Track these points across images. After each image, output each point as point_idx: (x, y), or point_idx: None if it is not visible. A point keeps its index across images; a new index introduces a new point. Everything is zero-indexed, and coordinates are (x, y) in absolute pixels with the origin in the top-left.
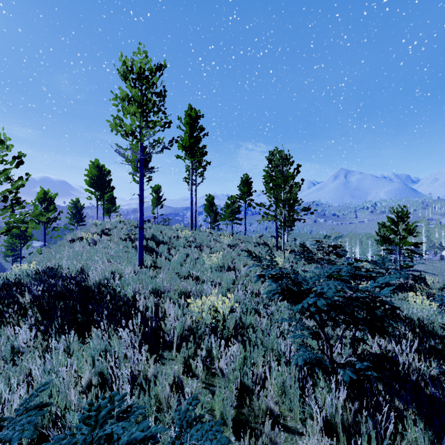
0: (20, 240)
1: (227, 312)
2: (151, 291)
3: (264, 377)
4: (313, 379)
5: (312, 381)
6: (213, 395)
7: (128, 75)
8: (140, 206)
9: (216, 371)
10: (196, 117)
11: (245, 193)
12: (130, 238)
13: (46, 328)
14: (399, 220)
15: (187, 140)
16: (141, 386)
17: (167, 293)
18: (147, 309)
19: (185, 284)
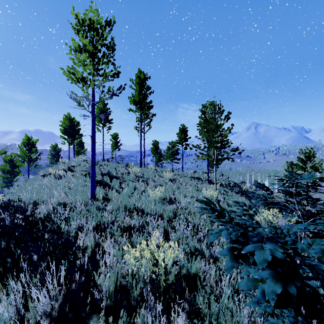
0: (10, 175)
1: (170, 263)
2: (95, 226)
3: None
4: None
5: None
6: None
7: (80, 28)
8: (92, 145)
9: None
10: (144, 79)
11: (182, 139)
12: (88, 174)
13: None
14: (307, 159)
15: (137, 96)
16: None
17: (111, 227)
18: (86, 250)
19: (128, 220)
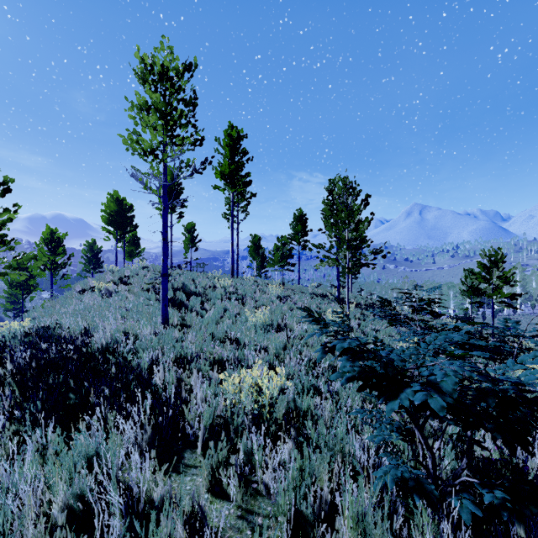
0: (22, 290)
1: (275, 394)
2: (175, 360)
3: (330, 498)
4: (403, 498)
5: (402, 502)
6: (252, 533)
7: (148, 76)
8: (164, 246)
9: (258, 487)
10: (238, 138)
11: (298, 233)
12: (153, 289)
13: (22, 415)
14: (492, 265)
15: (226, 166)
16: (144, 514)
17: (196, 362)
18: (167, 386)
19: (220, 350)
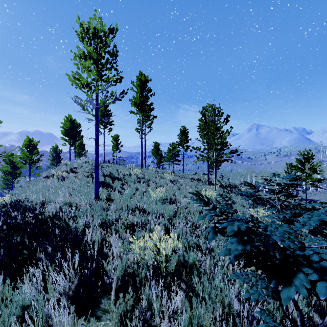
0: (11, 176)
1: (170, 253)
2: (101, 224)
3: None
4: None
5: None
6: None
7: (85, 36)
8: (96, 148)
9: None
10: (145, 81)
11: (183, 141)
12: (91, 175)
13: None
14: (305, 160)
15: (138, 98)
16: None
17: (115, 225)
18: (93, 244)
19: (132, 217)
